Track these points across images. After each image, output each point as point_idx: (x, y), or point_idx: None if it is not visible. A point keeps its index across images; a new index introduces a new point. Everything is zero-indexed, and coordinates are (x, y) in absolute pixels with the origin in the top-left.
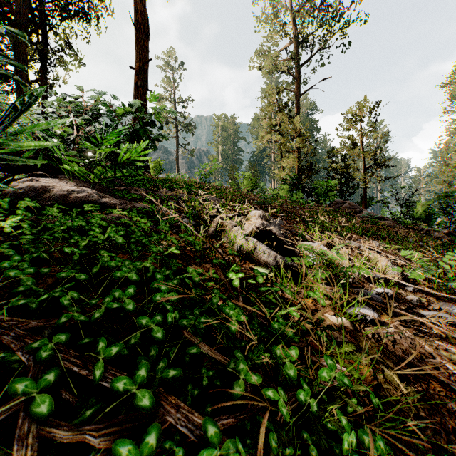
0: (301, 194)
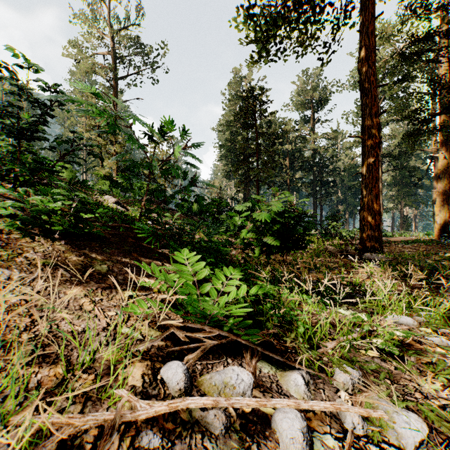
0: (120, 190)
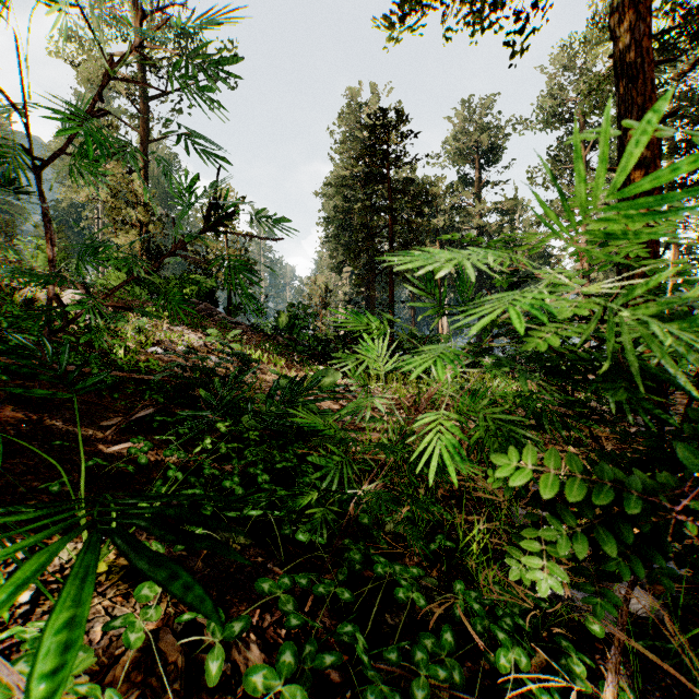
0: (148, 289)
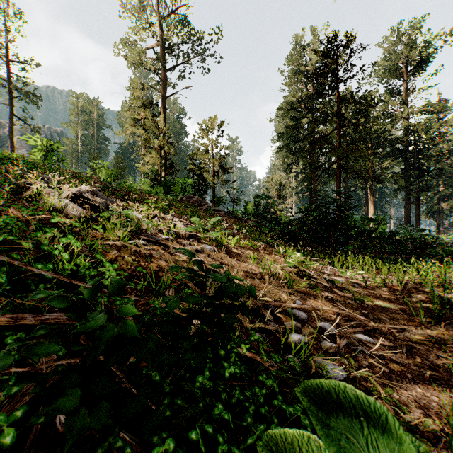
0: (164, 190)
